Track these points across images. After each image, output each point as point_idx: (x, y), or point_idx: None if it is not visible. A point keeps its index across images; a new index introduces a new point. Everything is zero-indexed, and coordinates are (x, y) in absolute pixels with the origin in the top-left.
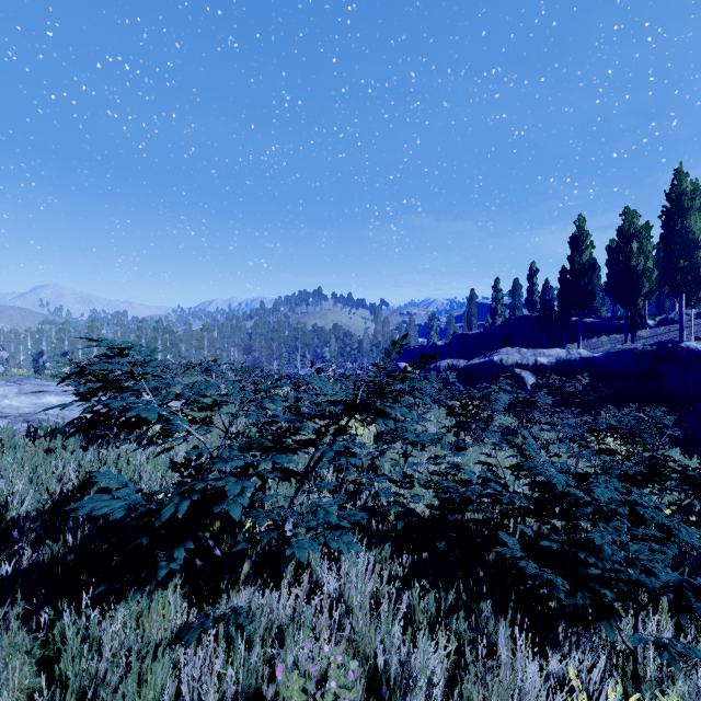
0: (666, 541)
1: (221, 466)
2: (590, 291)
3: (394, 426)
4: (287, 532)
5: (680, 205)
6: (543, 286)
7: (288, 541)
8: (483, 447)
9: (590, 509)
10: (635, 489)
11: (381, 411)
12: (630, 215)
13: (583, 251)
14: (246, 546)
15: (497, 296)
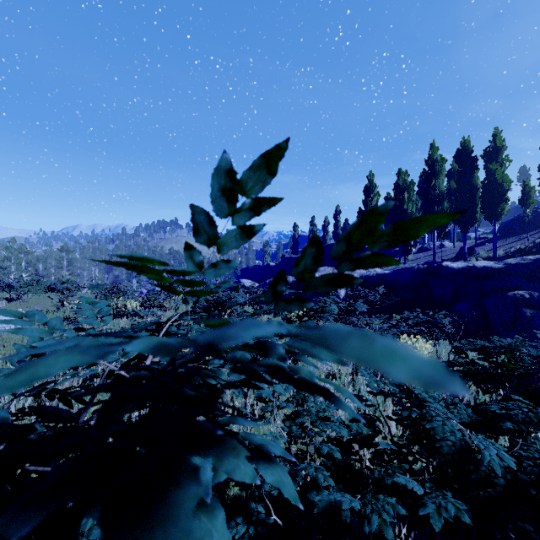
0: None
1: None
2: None
3: None
4: None
5: (434, 169)
6: (344, 223)
7: None
8: None
9: None
10: None
11: None
12: (403, 173)
13: (372, 198)
14: None
15: (313, 229)
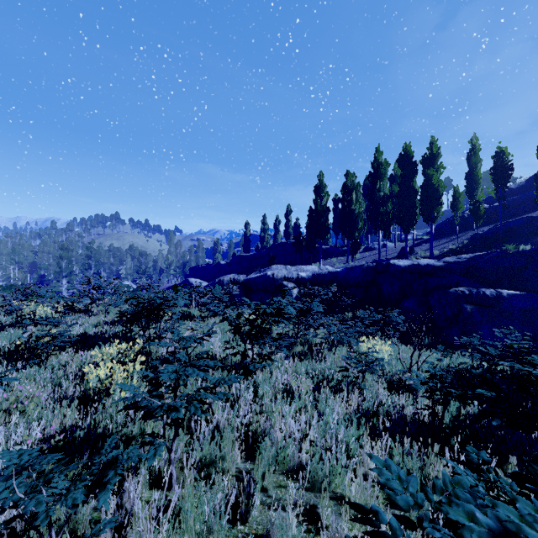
0: None
1: None
2: (327, 226)
3: (157, 377)
4: None
5: (379, 171)
6: (295, 223)
7: None
8: (272, 366)
9: None
10: None
11: None
12: (351, 175)
13: (322, 197)
14: None
15: (265, 227)
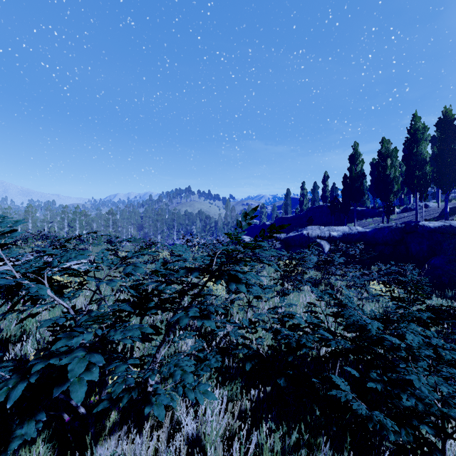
0: (454, 372)
1: (64, 343)
2: (362, 190)
3: None
4: (151, 382)
5: (416, 137)
6: (332, 187)
7: (148, 398)
8: (300, 293)
9: (404, 353)
10: (428, 330)
11: (234, 276)
12: (386, 142)
13: (357, 164)
14: (108, 405)
15: (304, 193)
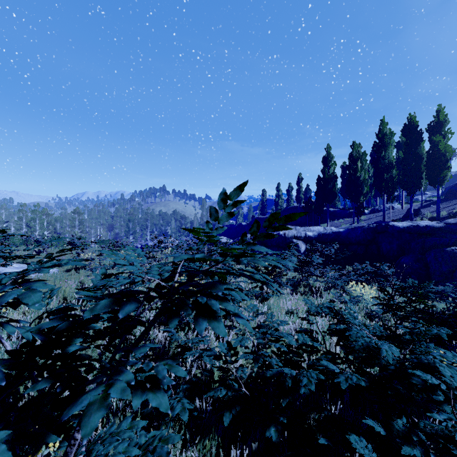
0: None
1: None
2: (334, 192)
3: None
4: None
5: (384, 141)
6: (305, 188)
7: None
8: (280, 296)
9: (442, 396)
10: (448, 351)
11: (205, 304)
12: (356, 146)
13: (330, 167)
14: None
15: (279, 194)
